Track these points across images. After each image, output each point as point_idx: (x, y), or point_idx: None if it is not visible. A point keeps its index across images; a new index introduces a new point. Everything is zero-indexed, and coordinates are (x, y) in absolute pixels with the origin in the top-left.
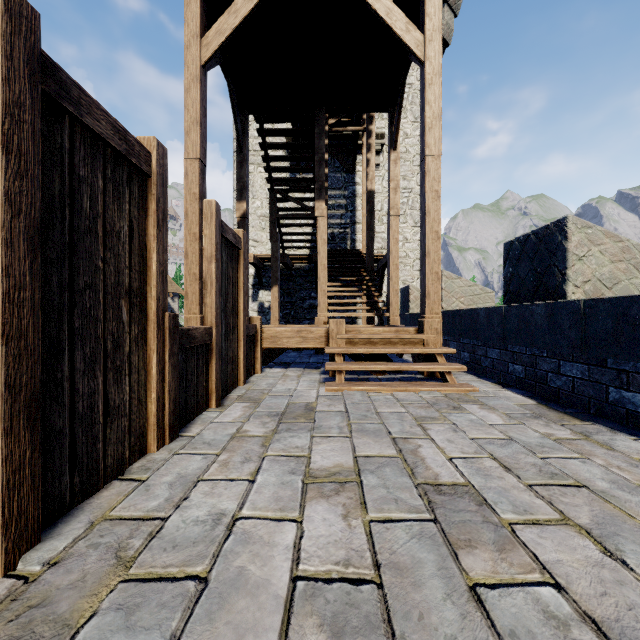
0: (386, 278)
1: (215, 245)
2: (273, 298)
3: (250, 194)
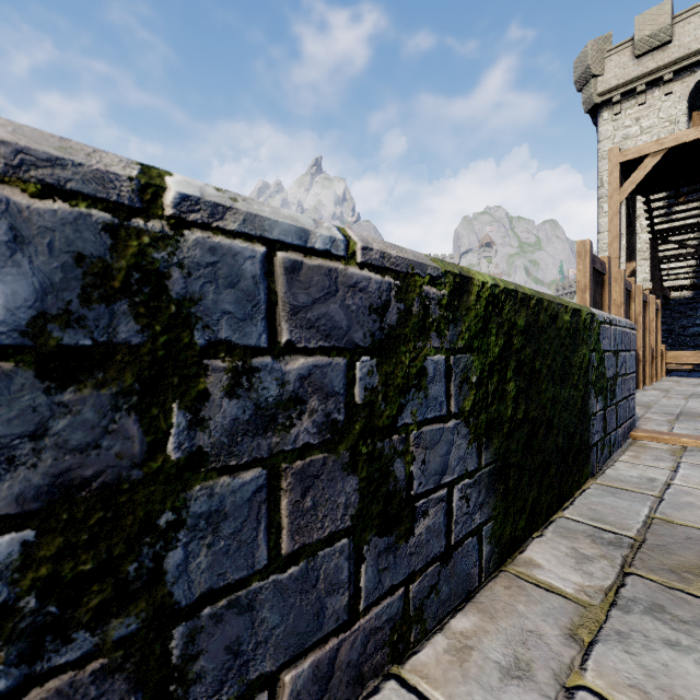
0: None
1: (654, 314)
2: None
3: None
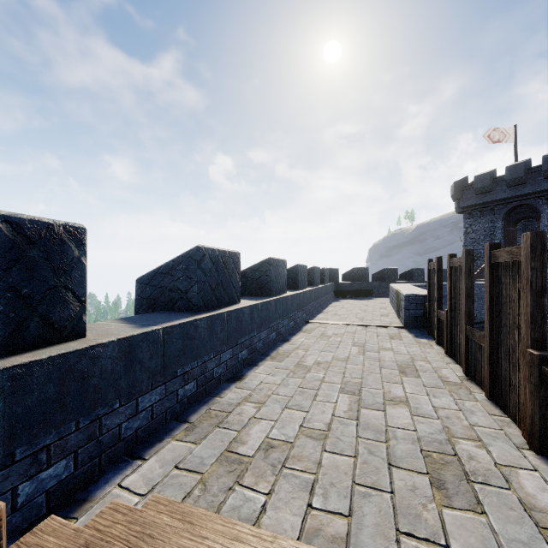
0: None
1: None
2: None
3: None
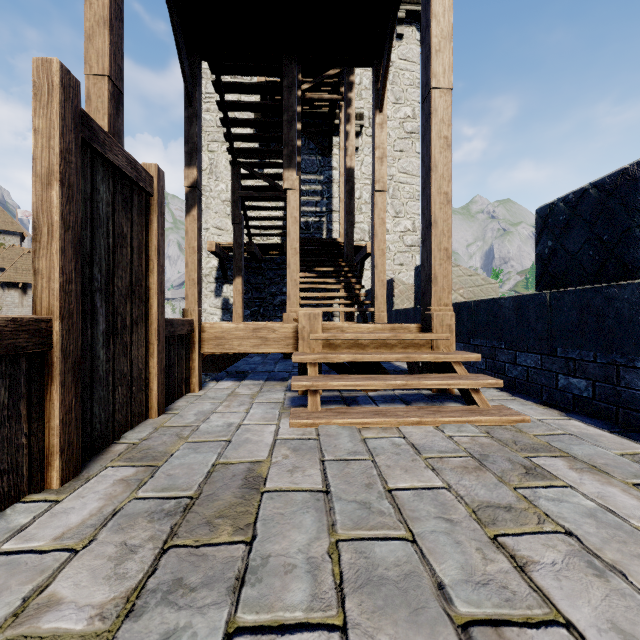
0: (365, 272)
1: (58, 151)
2: (236, 291)
3: (213, 175)
